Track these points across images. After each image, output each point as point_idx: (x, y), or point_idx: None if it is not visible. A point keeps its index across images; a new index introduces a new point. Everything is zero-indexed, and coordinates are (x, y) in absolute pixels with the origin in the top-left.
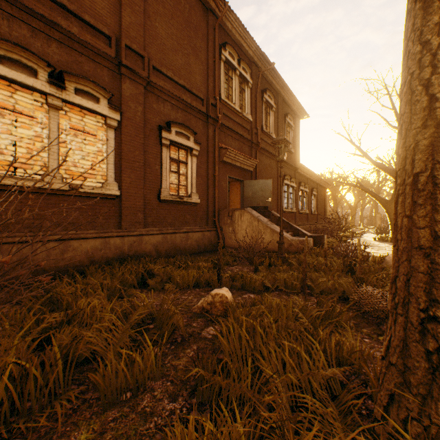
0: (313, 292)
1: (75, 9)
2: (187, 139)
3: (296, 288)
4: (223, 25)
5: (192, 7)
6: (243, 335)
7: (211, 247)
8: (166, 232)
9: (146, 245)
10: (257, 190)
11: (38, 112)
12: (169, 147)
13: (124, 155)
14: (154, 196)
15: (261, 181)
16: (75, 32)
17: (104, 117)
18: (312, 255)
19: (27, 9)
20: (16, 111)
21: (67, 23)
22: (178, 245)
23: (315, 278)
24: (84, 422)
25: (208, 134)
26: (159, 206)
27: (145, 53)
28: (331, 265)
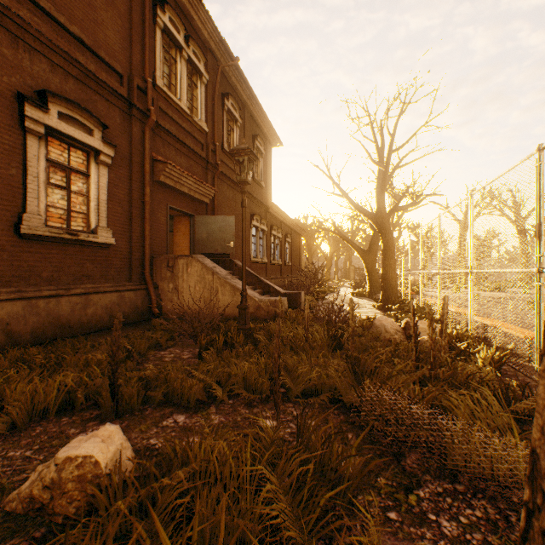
0: (291, 393)
1: None
2: (88, 133)
3: (264, 389)
4: None
5: None
6: None
7: (137, 316)
8: (34, 296)
9: None
10: (215, 230)
11: None
12: (46, 139)
13: None
14: (5, 227)
15: (220, 217)
16: None
17: None
18: (287, 323)
19: None
20: None
21: None
22: (64, 318)
23: (292, 364)
24: None
25: (132, 134)
26: (18, 246)
27: None
28: (313, 337)
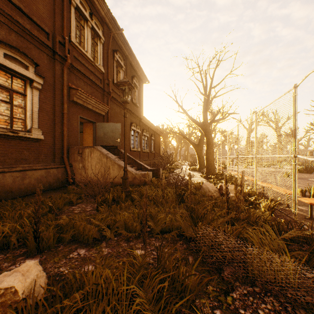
0: (154, 231)
1: None
2: (25, 68)
3: (137, 229)
4: None
5: None
6: None
7: (58, 184)
8: None
9: None
10: (108, 132)
11: None
12: None
13: None
14: None
15: (112, 124)
16: None
17: None
18: (152, 187)
19: None
20: None
21: None
22: (8, 186)
23: (155, 213)
24: None
25: (55, 70)
26: None
27: None
28: (167, 196)
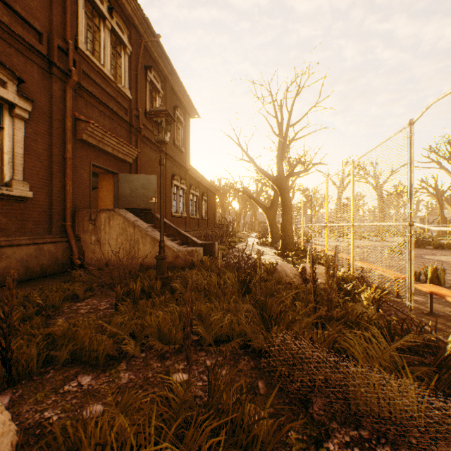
0: (204, 340)
1: None
2: (0, 85)
3: (177, 339)
4: None
5: None
6: None
7: (57, 267)
8: None
9: None
10: (137, 188)
11: None
12: None
13: None
14: None
15: (143, 176)
16: None
17: None
18: (202, 270)
19: None
20: None
21: None
22: None
23: (206, 312)
24: None
25: (53, 91)
26: None
27: None
28: (225, 284)
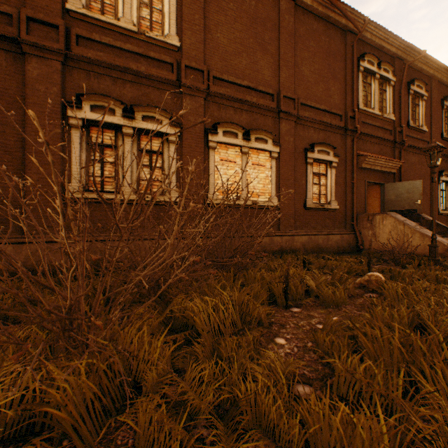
0: None
1: (254, 86)
2: (326, 155)
3: None
4: (360, 38)
5: (330, 37)
6: (398, 292)
7: (349, 248)
8: (310, 234)
9: (296, 243)
10: (401, 193)
11: (236, 158)
12: (312, 164)
13: (281, 176)
14: (300, 205)
15: (407, 182)
16: (254, 101)
17: (269, 152)
18: None
19: (233, 99)
20: (227, 160)
21: (250, 97)
22: (320, 245)
23: None
24: (318, 309)
25: (346, 145)
26: (304, 213)
27: (295, 96)
28: None
